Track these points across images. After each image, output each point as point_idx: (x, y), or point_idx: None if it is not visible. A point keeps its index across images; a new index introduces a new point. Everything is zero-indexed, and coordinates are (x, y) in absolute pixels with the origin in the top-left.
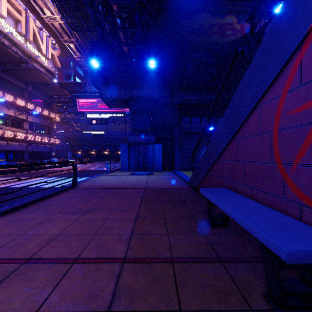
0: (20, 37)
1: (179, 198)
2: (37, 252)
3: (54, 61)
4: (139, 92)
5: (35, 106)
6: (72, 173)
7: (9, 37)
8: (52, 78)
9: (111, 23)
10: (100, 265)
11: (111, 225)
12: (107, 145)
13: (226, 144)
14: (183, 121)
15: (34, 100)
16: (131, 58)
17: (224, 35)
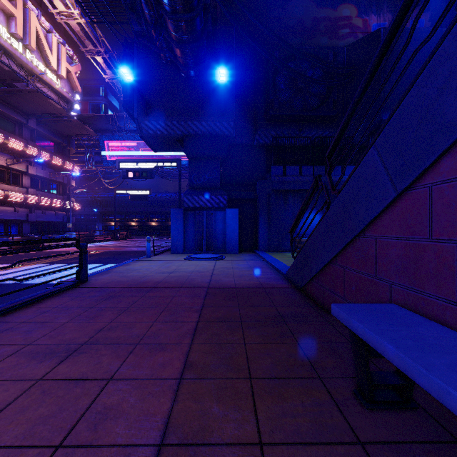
0: (15, 41)
1: (273, 311)
2: None
3: (71, 82)
4: (201, 126)
5: (40, 150)
6: (93, 256)
7: None
8: (69, 108)
9: (153, 3)
10: None
11: (116, 402)
12: (154, 212)
13: (390, 201)
14: (271, 172)
15: (40, 141)
16: (188, 69)
17: (336, 35)
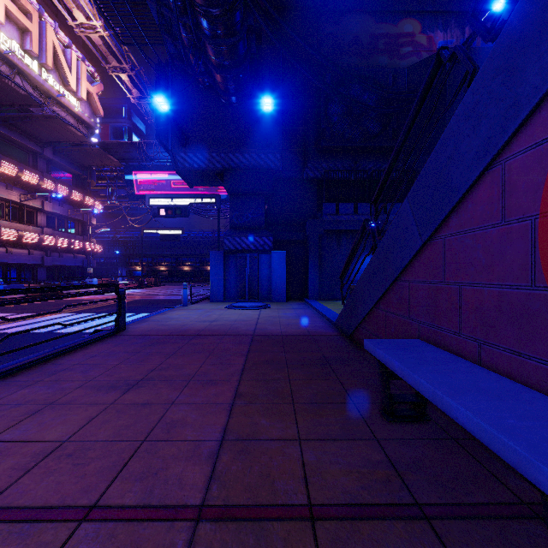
0: (30, 59)
1: (319, 356)
2: (6, 490)
3: (93, 104)
4: (244, 158)
5: (57, 184)
6: None
7: (10, 60)
8: (89, 134)
9: (192, 28)
10: (143, 529)
11: (181, 417)
12: (187, 255)
13: (418, 249)
14: (323, 211)
15: (56, 173)
16: (229, 95)
17: (397, 54)
